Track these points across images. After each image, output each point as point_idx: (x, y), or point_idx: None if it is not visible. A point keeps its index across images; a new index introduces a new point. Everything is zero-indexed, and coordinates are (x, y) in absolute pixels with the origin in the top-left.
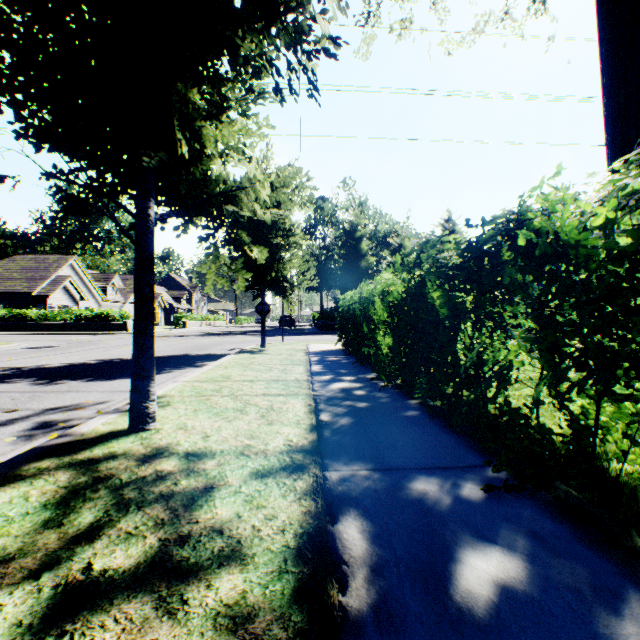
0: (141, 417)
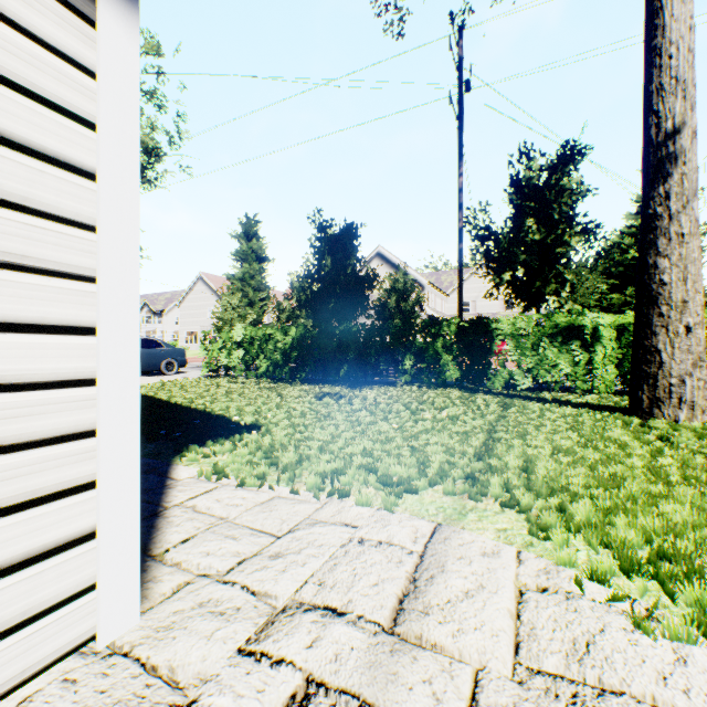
0: None
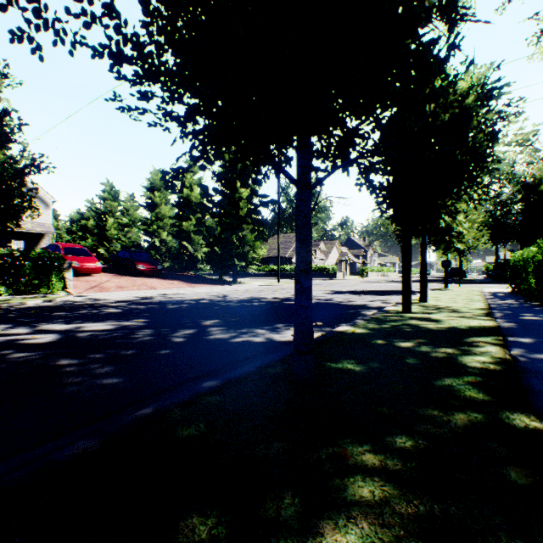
0: (423, 299)
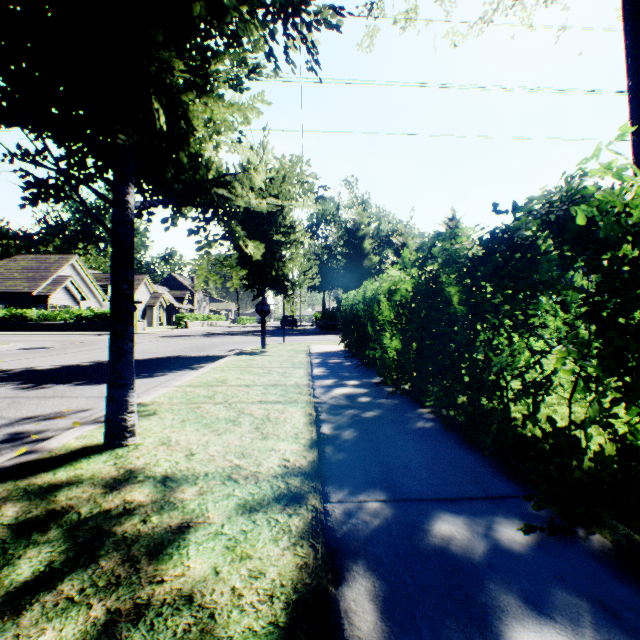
0: (117, 431)
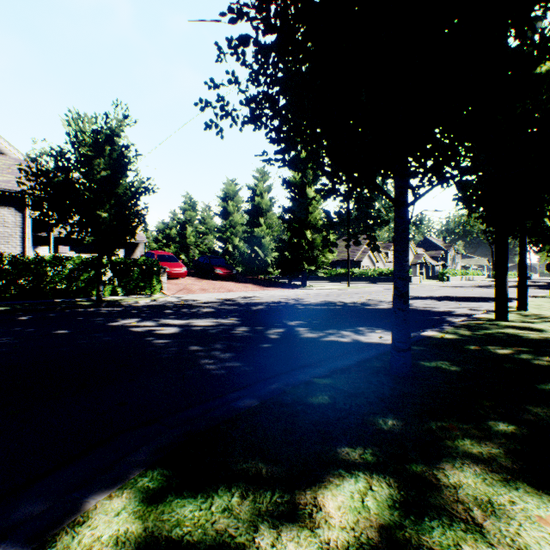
0: (522, 307)
